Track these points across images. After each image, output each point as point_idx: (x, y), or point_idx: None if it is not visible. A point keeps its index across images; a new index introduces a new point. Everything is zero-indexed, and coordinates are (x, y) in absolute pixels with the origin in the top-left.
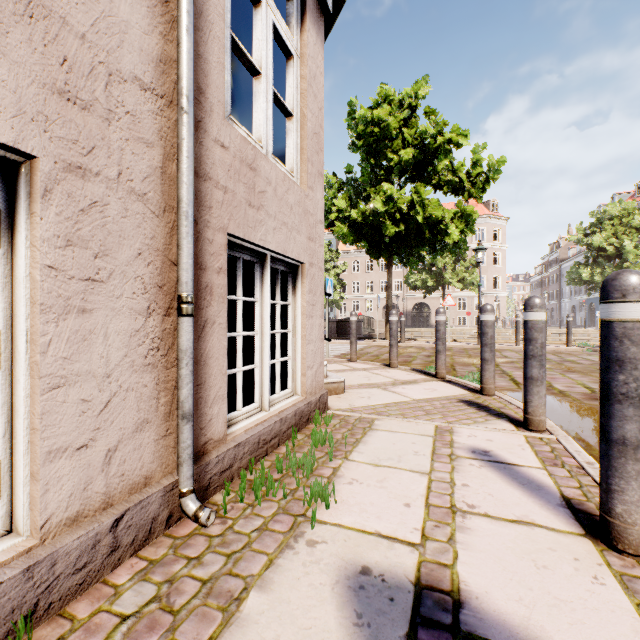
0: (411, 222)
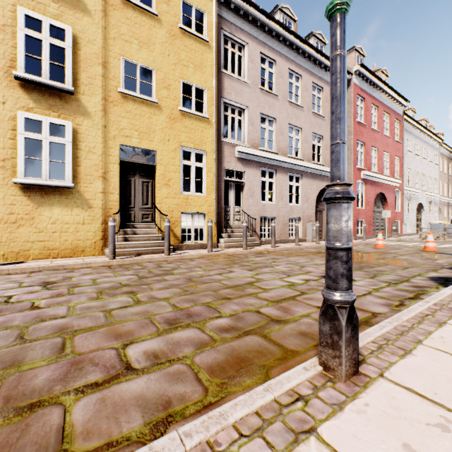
0: None
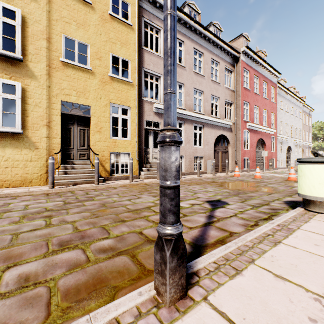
0: (321, 147)
